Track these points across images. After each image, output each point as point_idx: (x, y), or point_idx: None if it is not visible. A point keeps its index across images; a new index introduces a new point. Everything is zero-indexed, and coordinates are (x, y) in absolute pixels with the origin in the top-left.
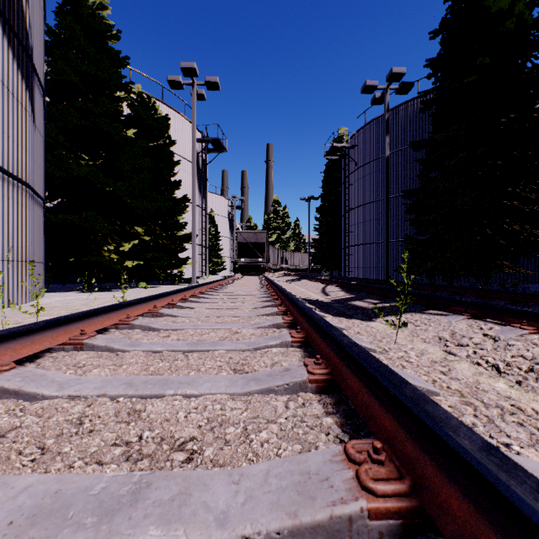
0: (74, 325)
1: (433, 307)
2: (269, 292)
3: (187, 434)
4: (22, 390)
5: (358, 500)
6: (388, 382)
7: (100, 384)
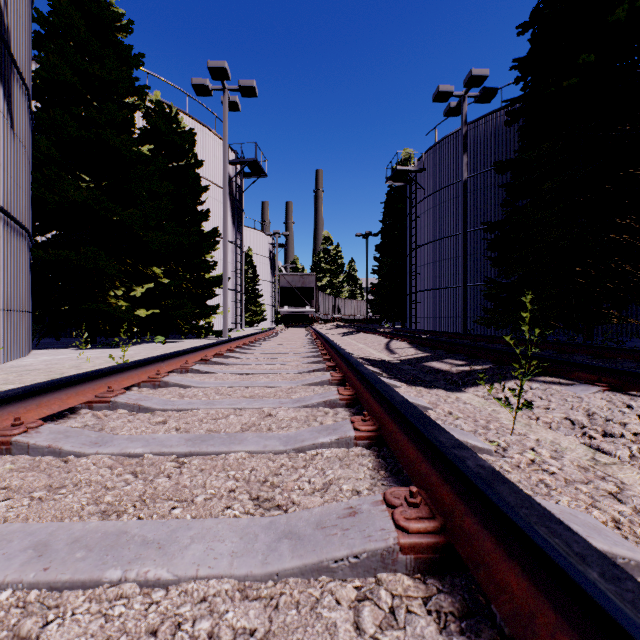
0: (7, 409)
1: (545, 372)
2: (319, 350)
3: None
4: None
5: None
6: None
7: None
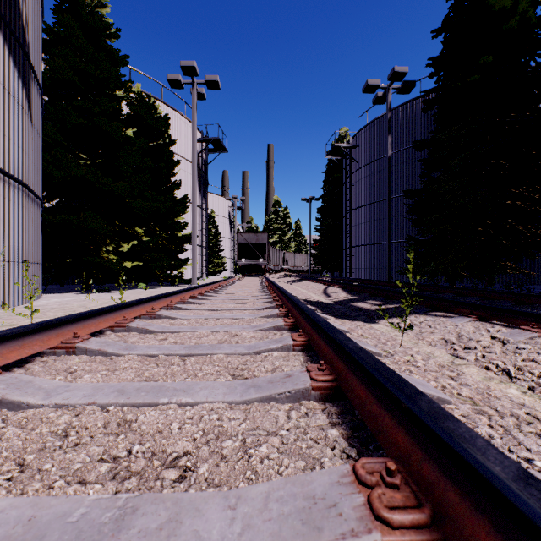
0: (67, 328)
1: (437, 309)
2: (270, 293)
3: (180, 448)
4: (5, 398)
5: (371, 533)
6: (401, 393)
7: (90, 391)
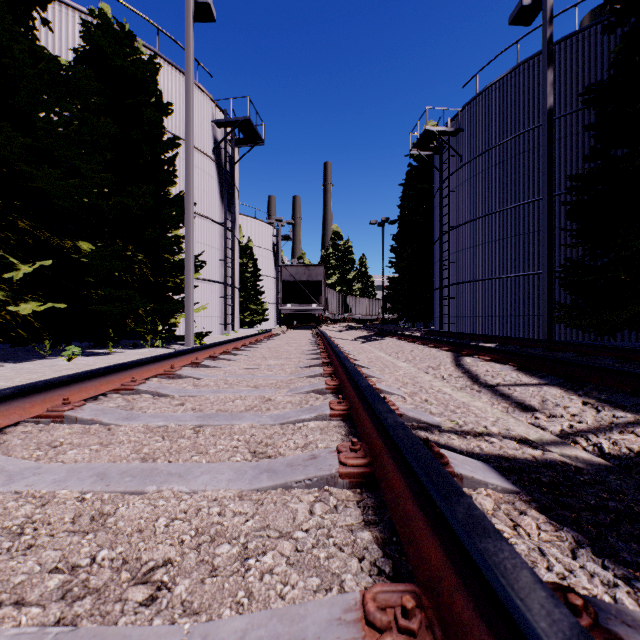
0: None
1: None
2: (330, 412)
3: None
4: None
5: None
6: None
7: None
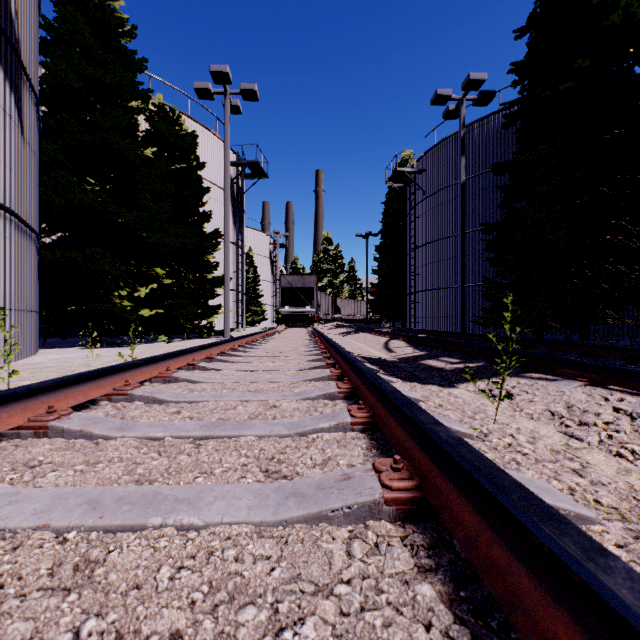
0: (40, 399)
1: (533, 369)
2: (319, 348)
3: (166, 624)
4: None
5: None
6: (561, 547)
7: (46, 504)
